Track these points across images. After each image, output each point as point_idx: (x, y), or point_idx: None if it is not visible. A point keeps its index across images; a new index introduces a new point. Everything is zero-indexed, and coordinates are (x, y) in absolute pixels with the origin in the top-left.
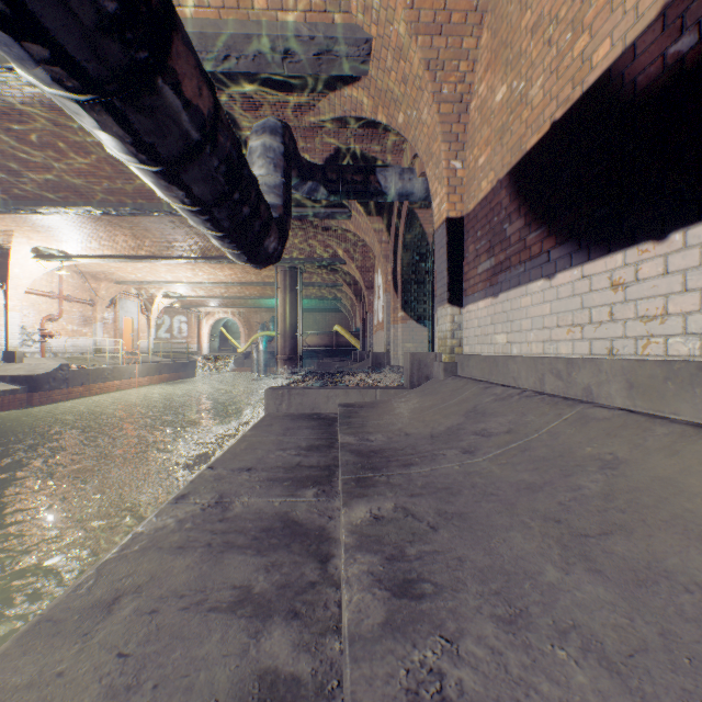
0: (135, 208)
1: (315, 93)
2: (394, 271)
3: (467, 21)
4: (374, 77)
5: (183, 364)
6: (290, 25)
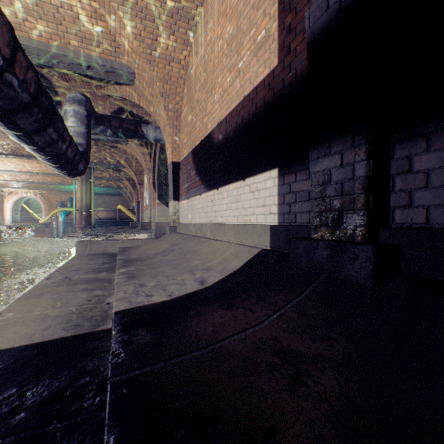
0: None
1: (105, 83)
2: (154, 178)
3: (179, 81)
4: (138, 87)
5: None
6: (91, 56)
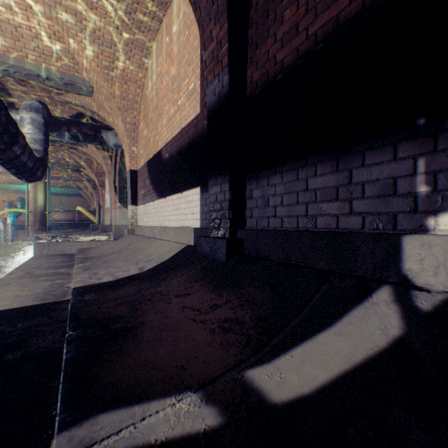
0: None
1: (64, 91)
2: (115, 181)
3: (136, 98)
4: (97, 99)
5: None
6: (50, 70)
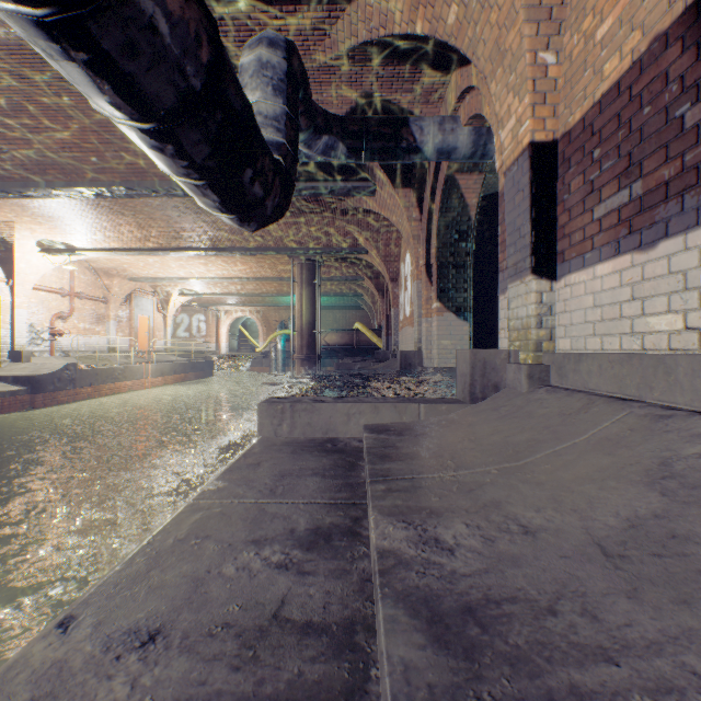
0: (130, 188)
1: (331, 4)
2: (427, 253)
3: None
4: None
5: (200, 364)
6: None
